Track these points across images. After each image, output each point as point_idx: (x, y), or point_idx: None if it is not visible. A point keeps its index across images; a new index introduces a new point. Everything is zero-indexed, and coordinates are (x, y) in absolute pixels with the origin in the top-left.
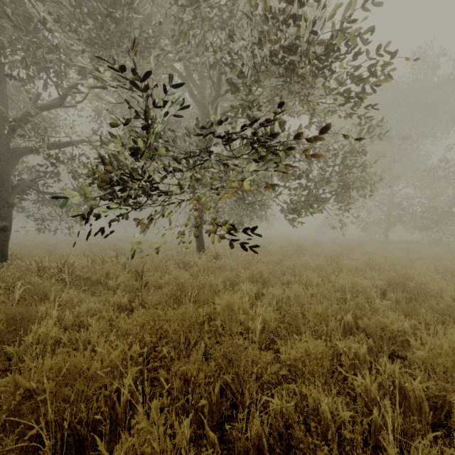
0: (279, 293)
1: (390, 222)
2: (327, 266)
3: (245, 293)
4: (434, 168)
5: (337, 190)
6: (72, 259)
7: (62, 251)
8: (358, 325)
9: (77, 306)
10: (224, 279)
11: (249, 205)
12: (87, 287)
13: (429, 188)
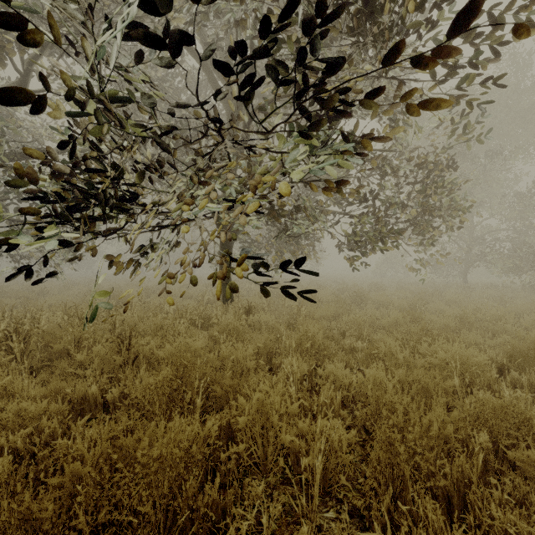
0: (345, 375)
1: (471, 262)
2: (405, 324)
3: (291, 380)
4: (529, 192)
5: (413, 218)
6: (46, 314)
7: (46, 299)
8: (495, 447)
9: (6, 403)
10: (258, 347)
11: (293, 239)
12: (44, 363)
13: (520, 218)
